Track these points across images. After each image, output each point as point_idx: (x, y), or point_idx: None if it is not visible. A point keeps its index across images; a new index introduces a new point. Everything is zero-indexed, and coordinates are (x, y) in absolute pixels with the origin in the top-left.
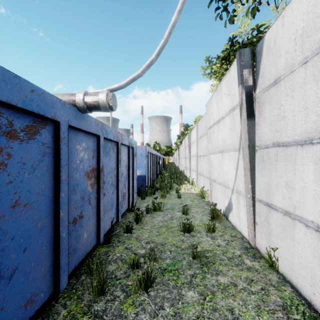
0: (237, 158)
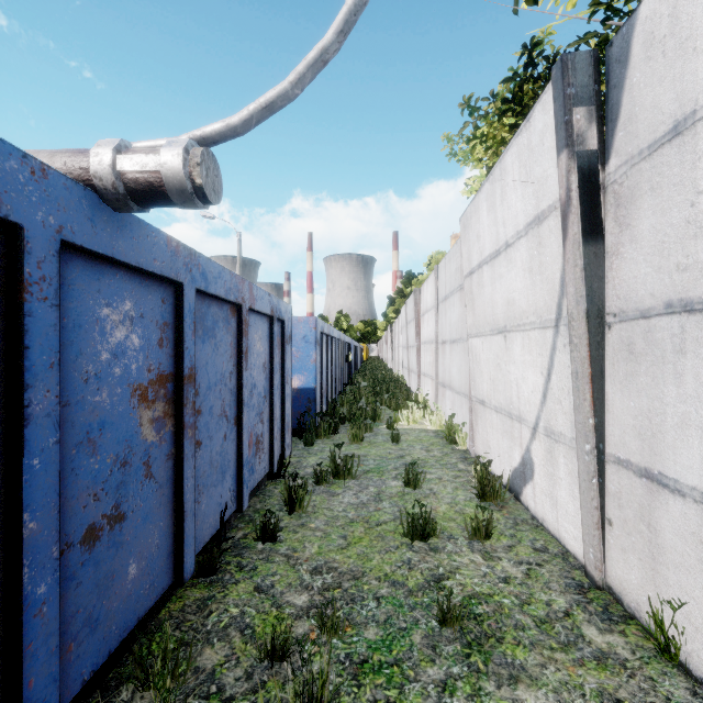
0: (551, 346)
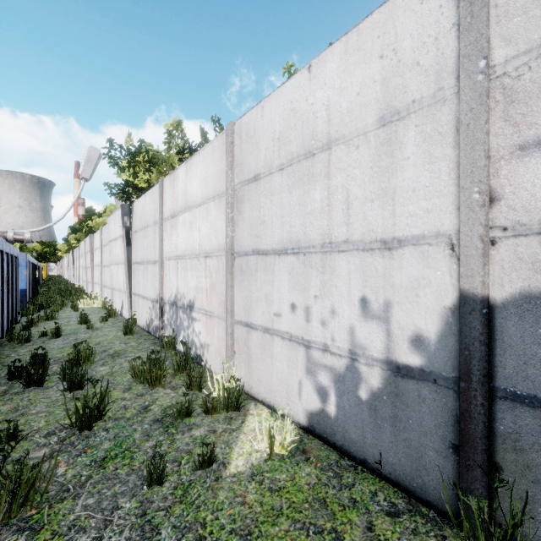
0: (124, 269)
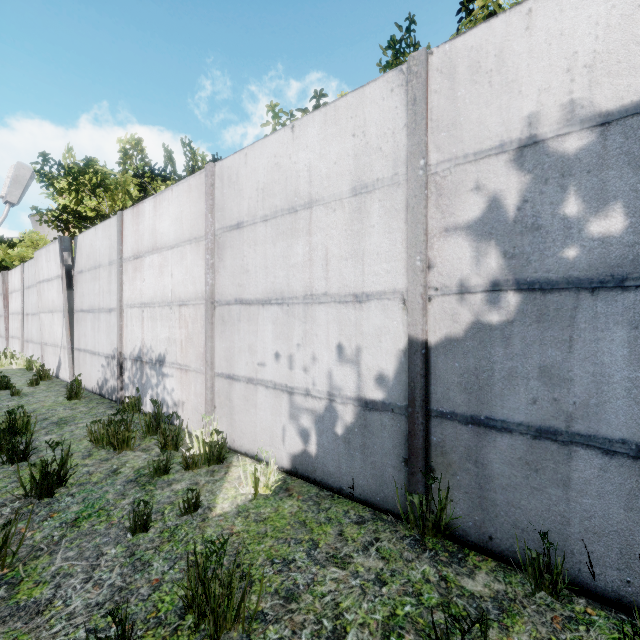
0: (63, 318)
